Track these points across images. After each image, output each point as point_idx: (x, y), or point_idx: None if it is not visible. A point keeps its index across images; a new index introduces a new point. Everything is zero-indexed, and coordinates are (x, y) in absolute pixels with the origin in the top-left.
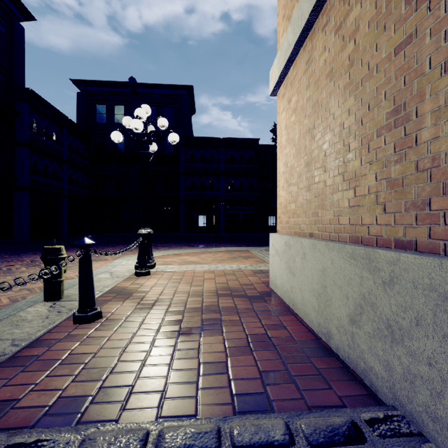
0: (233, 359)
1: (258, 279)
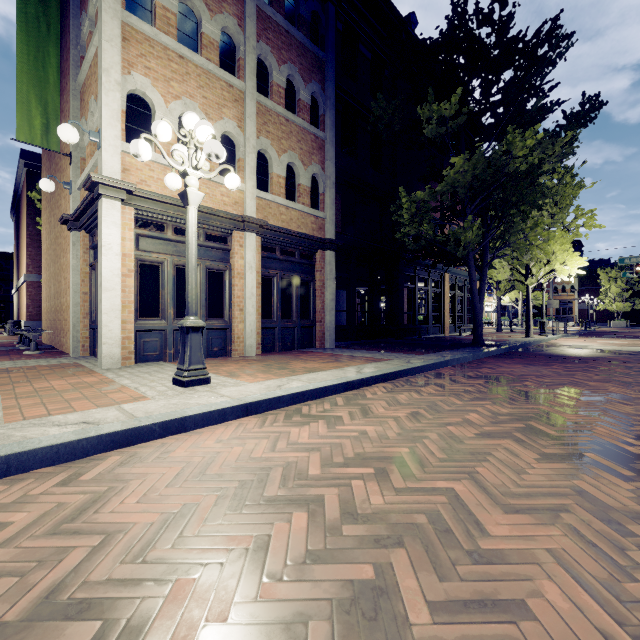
0: None
1: None
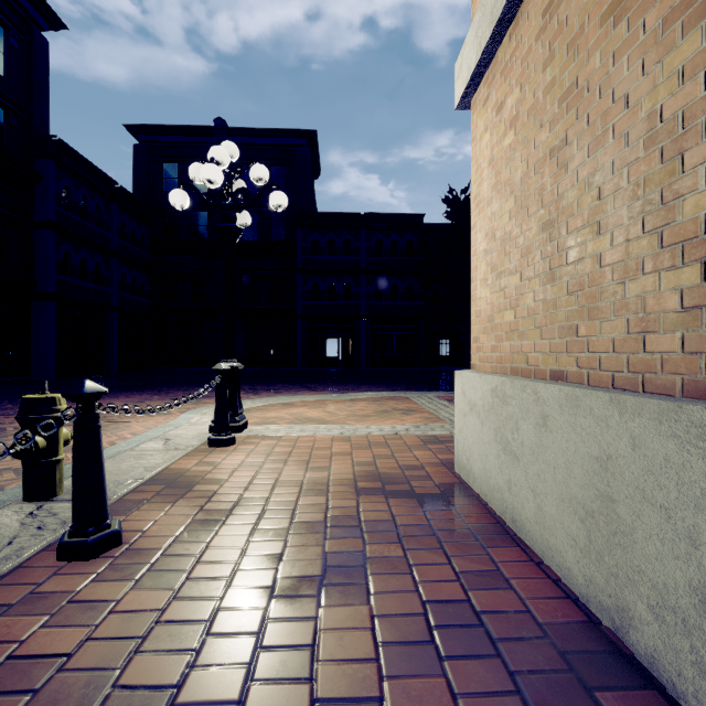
0: (396, 684)
1: (432, 455)
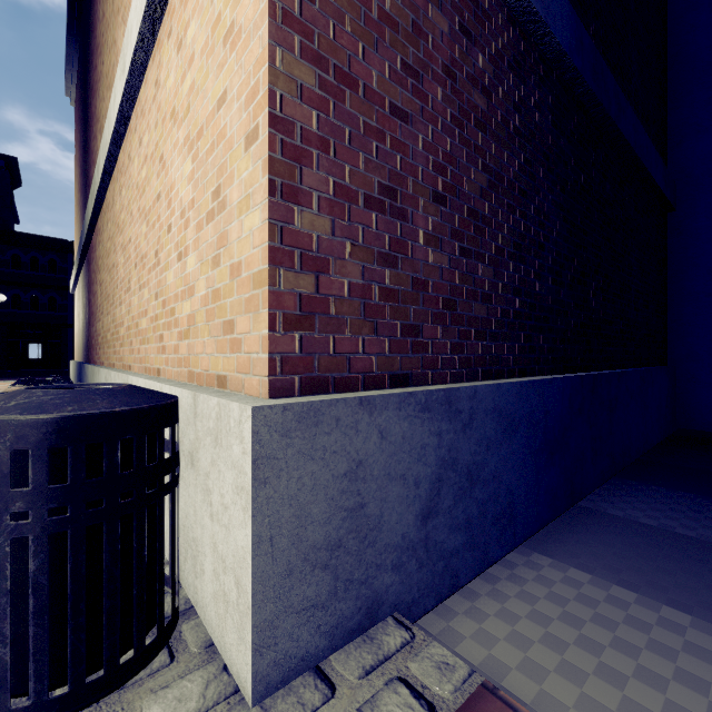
0: None
1: None
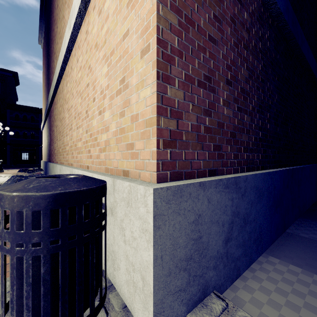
0: None
1: None
